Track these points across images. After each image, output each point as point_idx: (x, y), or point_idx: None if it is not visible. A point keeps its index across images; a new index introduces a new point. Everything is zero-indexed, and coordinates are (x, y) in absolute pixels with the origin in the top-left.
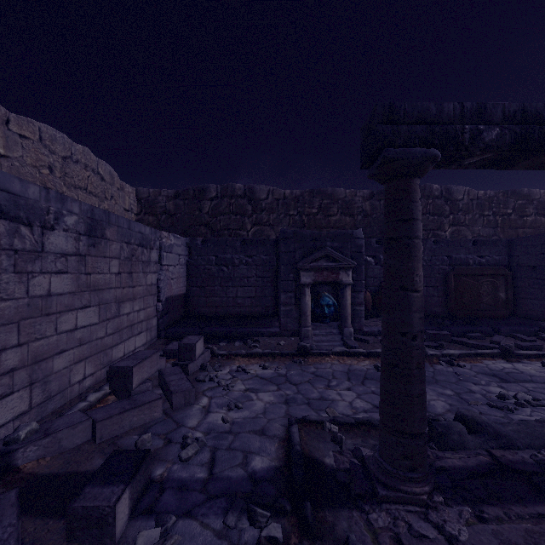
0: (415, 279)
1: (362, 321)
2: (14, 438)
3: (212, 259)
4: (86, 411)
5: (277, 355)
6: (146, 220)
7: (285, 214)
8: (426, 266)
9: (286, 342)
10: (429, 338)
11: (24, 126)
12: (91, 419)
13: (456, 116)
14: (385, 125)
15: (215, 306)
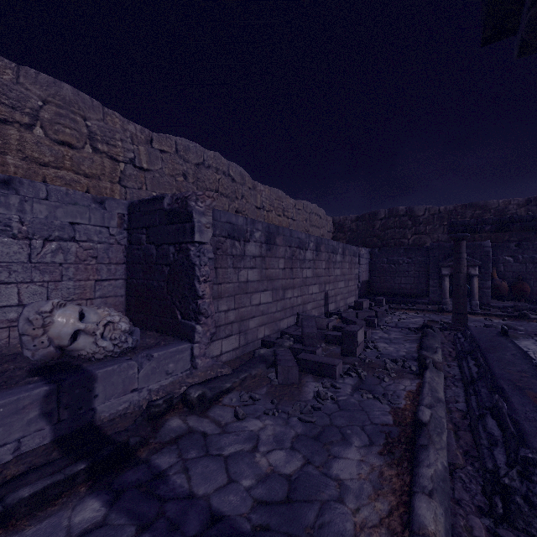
0: (461, 270)
1: (489, 299)
2: (340, 311)
3: (384, 260)
4: (352, 311)
5: (425, 310)
6: (338, 236)
7: (440, 224)
8: None
9: (432, 307)
10: None
11: (299, 205)
12: (355, 312)
13: (475, 223)
14: (450, 228)
15: (386, 288)
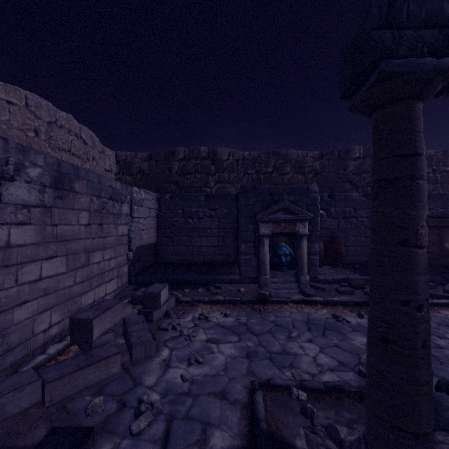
0: (420, 232)
1: (317, 269)
2: None
3: (179, 212)
4: (39, 369)
5: (237, 302)
6: (124, 179)
7: (244, 173)
8: None
9: (246, 289)
10: None
11: (11, 93)
12: (41, 379)
13: None
14: (382, 30)
15: (181, 254)
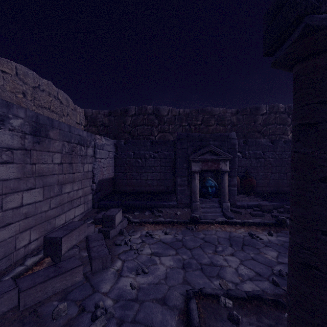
0: None
1: (235, 197)
2: None
3: (131, 154)
4: (16, 279)
5: (175, 223)
6: (91, 129)
7: (180, 125)
8: (278, 158)
9: (181, 212)
10: (287, 211)
11: (4, 65)
12: (17, 288)
13: None
14: None
15: (133, 186)
